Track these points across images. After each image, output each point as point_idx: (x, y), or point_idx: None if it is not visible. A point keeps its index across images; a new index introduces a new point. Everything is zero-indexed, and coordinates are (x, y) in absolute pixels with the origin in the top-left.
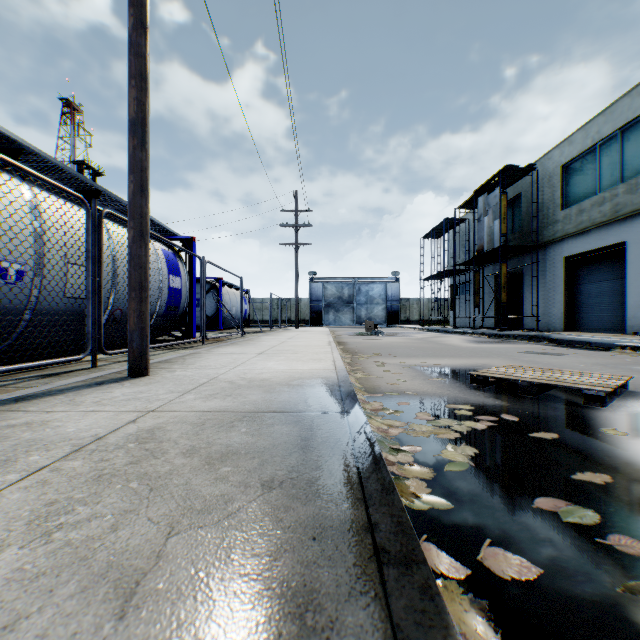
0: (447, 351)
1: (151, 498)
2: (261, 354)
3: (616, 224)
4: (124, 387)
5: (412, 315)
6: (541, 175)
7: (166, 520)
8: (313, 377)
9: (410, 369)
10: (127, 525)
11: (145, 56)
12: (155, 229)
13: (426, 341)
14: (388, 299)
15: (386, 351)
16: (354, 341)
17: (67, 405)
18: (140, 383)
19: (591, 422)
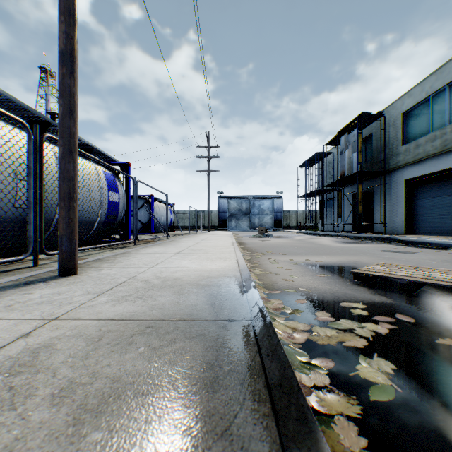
0: (323, 250)
1: None
2: (178, 253)
3: (445, 155)
4: (47, 287)
5: (291, 222)
6: (387, 120)
7: None
8: (220, 276)
9: (298, 266)
10: None
11: None
12: (98, 156)
13: (304, 242)
14: (274, 211)
15: (276, 250)
16: (251, 242)
17: None
18: (64, 283)
19: None
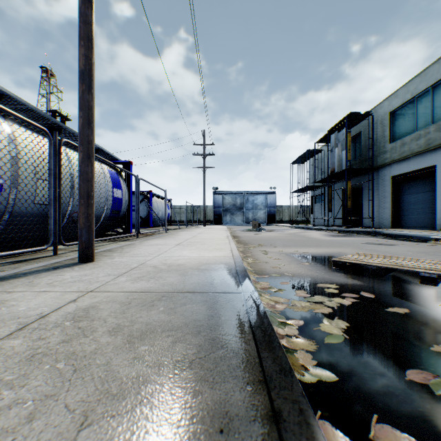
0: (311, 242)
1: (73, 380)
2: (178, 245)
3: (428, 153)
4: (73, 271)
5: (284, 217)
6: (375, 119)
7: (82, 407)
8: (216, 263)
9: (286, 256)
10: (44, 414)
11: (91, 23)
12: (103, 155)
13: (295, 235)
14: (267, 206)
15: (268, 242)
16: (244, 235)
17: (26, 286)
18: (86, 268)
19: (430, 298)
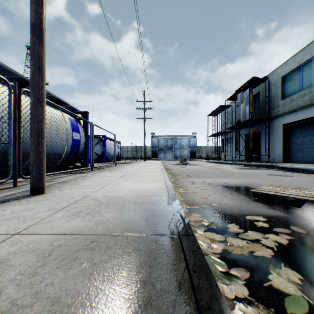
0: (226, 174)
1: None
2: (122, 177)
3: (311, 107)
4: (18, 204)
5: (202, 154)
6: (270, 82)
7: None
8: (152, 195)
9: (210, 186)
10: None
11: None
12: (65, 107)
13: (212, 168)
14: (190, 146)
15: (193, 174)
16: (174, 168)
17: None
18: (33, 200)
19: None
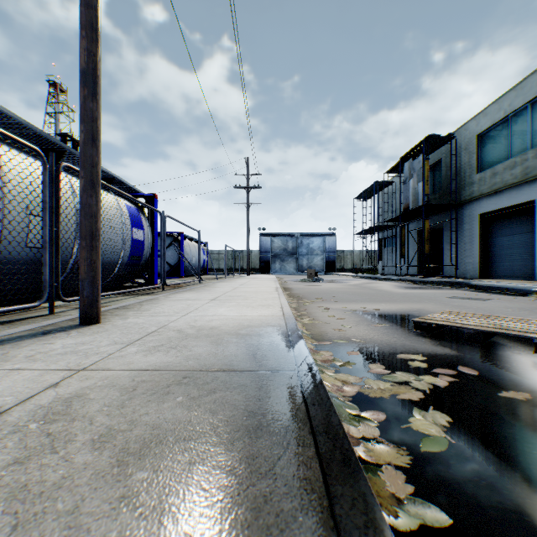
0: (382, 296)
1: None
2: (214, 300)
3: (526, 185)
4: (69, 337)
5: (346, 264)
6: (459, 143)
7: None
8: (262, 325)
9: (352, 314)
10: None
11: (96, 8)
12: (120, 187)
13: (361, 287)
14: (326, 251)
15: (327, 296)
16: (298, 287)
17: None
18: (87, 332)
19: None
